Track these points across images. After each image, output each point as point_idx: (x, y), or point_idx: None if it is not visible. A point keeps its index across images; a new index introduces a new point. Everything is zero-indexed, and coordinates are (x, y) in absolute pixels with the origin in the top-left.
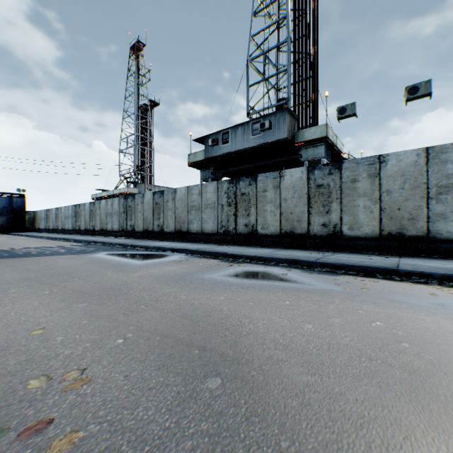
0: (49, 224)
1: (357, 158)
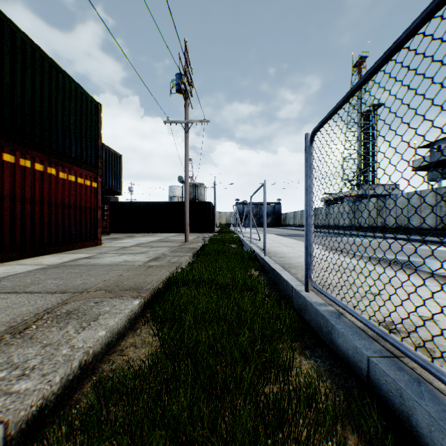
0: (295, 221)
1: None
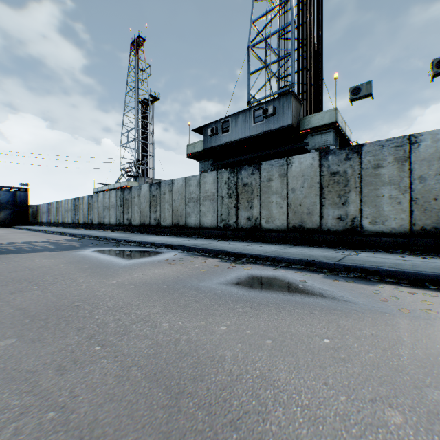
0: (50, 217)
1: (380, 140)
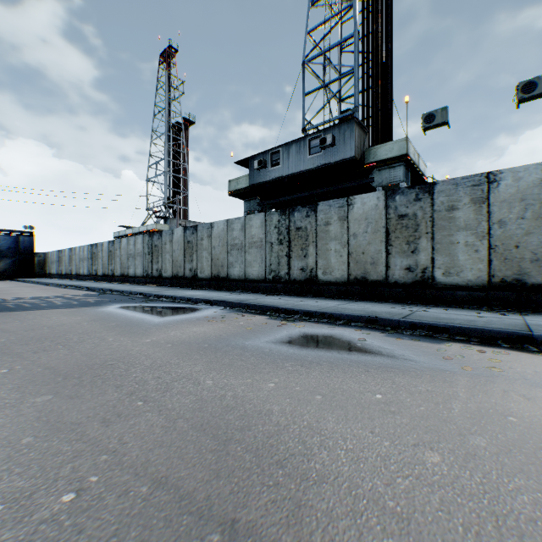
0: (61, 267)
1: (455, 178)
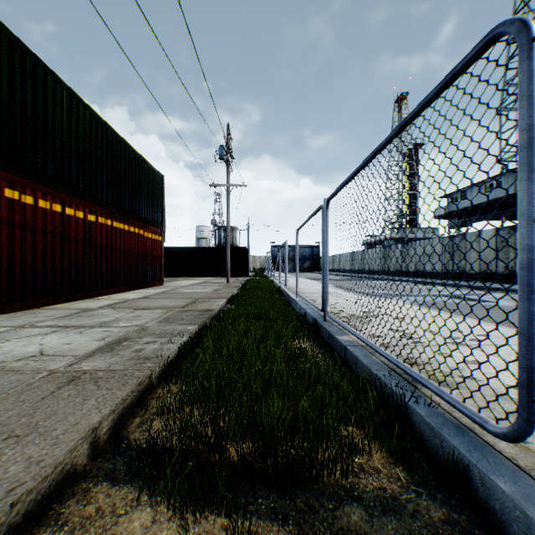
0: (334, 266)
1: None
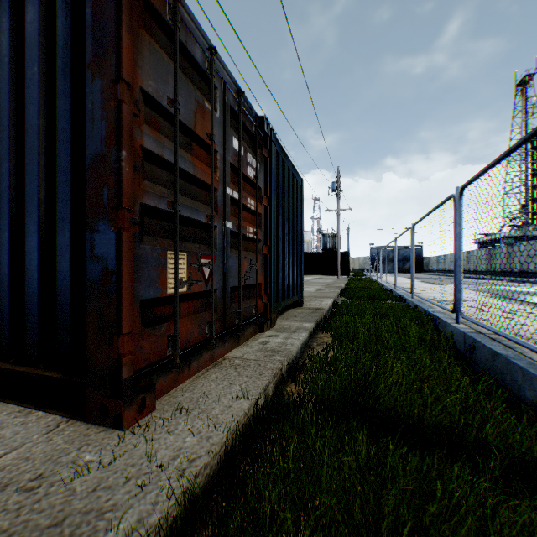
0: (438, 266)
1: None
